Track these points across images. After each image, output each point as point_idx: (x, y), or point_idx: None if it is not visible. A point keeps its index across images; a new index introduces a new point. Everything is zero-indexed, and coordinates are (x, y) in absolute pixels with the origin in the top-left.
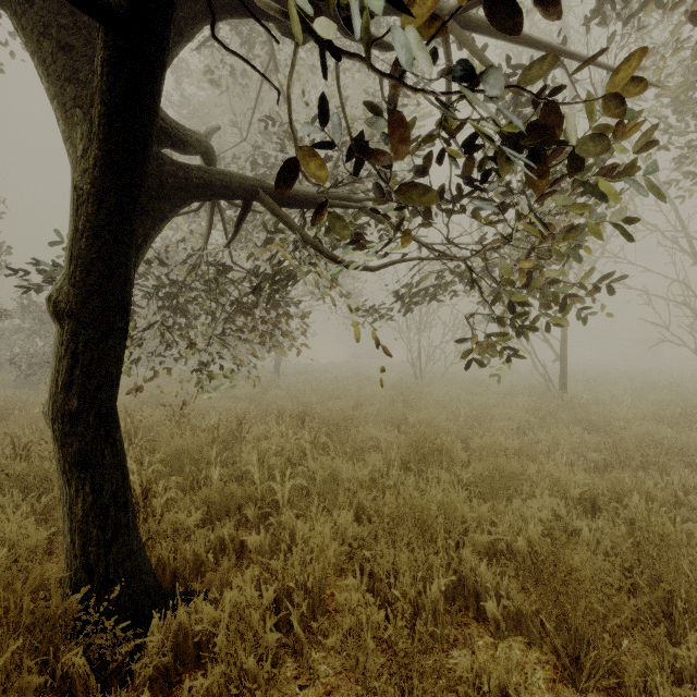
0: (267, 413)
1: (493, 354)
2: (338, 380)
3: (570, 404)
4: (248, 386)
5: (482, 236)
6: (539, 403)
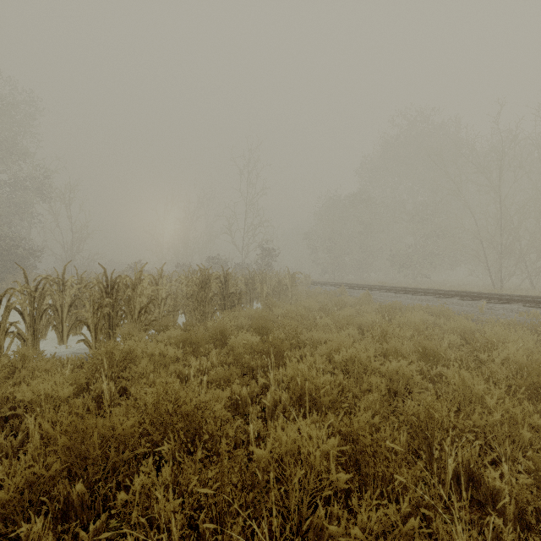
0: None
1: None
2: None
3: None
4: None
5: None
6: None
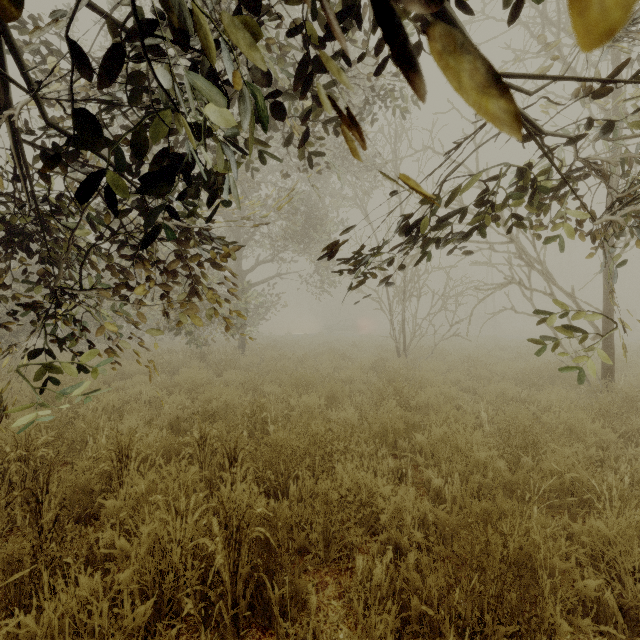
0: (204, 413)
1: (567, 333)
2: (308, 358)
3: (636, 402)
4: (196, 367)
5: (612, 76)
6: (606, 405)
